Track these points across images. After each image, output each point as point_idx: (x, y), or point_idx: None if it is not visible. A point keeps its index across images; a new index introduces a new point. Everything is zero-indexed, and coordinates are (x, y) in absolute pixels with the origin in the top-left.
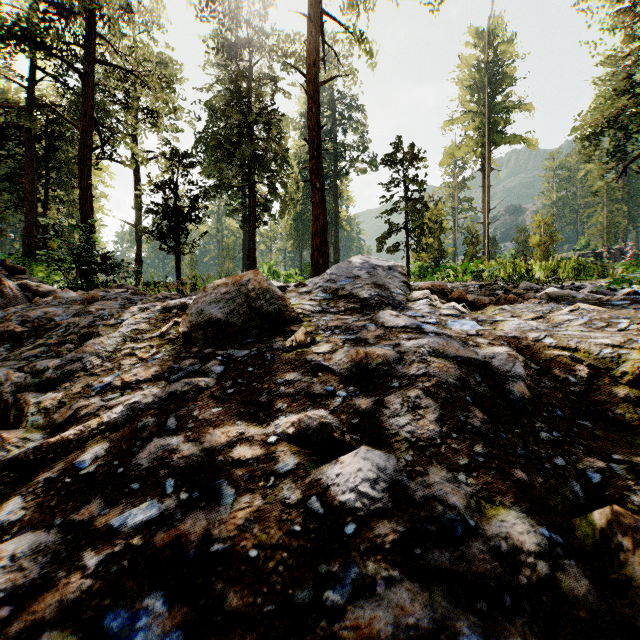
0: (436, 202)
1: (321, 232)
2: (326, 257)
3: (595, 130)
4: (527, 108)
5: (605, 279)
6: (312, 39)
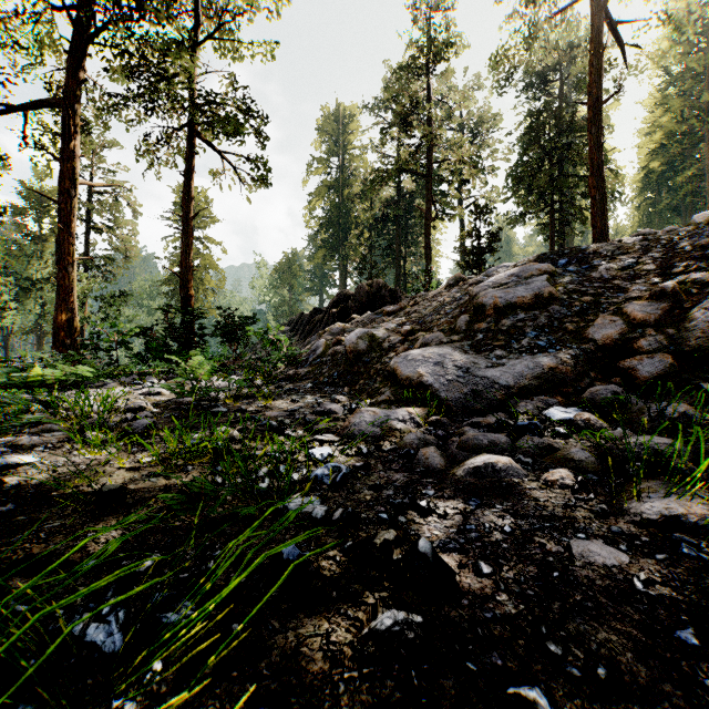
0: None
1: (600, 237)
2: None
3: None
4: None
5: None
6: (592, 69)
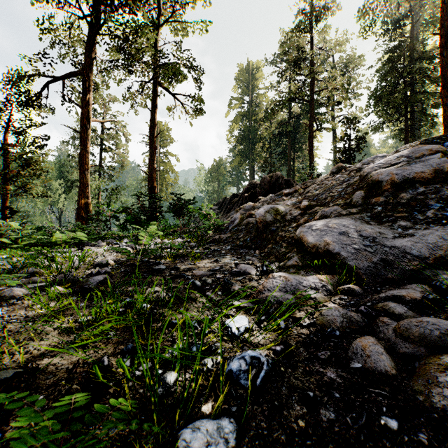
0: None
1: None
2: None
3: None
4: None
5: None
6: (443, 7)
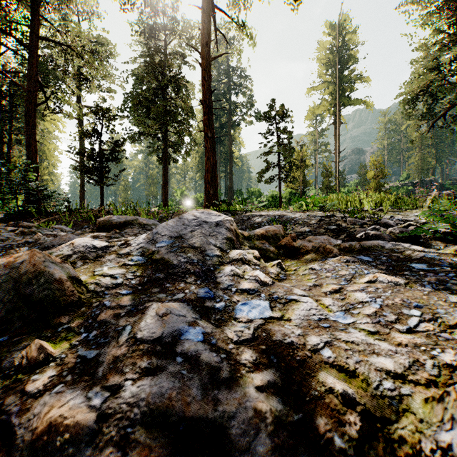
0: (302, 146)
1: (212, 170)
2: (215, 188)
3: (413, 96)
4: (366, 80)
5: (417, 210)
6: (205, 25)
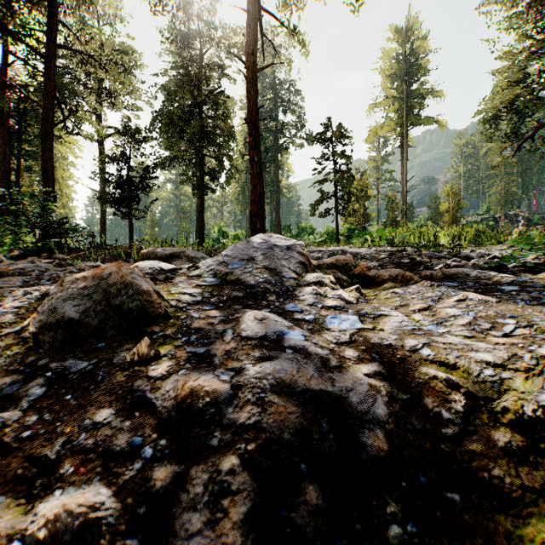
0: (362, 173)
1: (258, 200)
2: (263, 222)
3: (494, 114)
4: (438, 95)
5: (501, 245)
6: (251, 31)
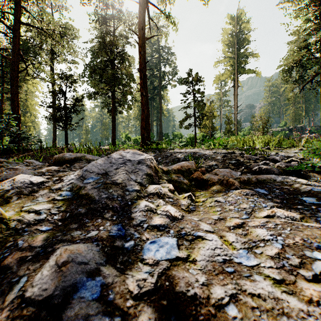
0: (211, 102)
1: (146, 119)
2: (148, 132)
3: (289, 67)
4: (256, 56)
5: (294, 148)
6: (141, 15)
